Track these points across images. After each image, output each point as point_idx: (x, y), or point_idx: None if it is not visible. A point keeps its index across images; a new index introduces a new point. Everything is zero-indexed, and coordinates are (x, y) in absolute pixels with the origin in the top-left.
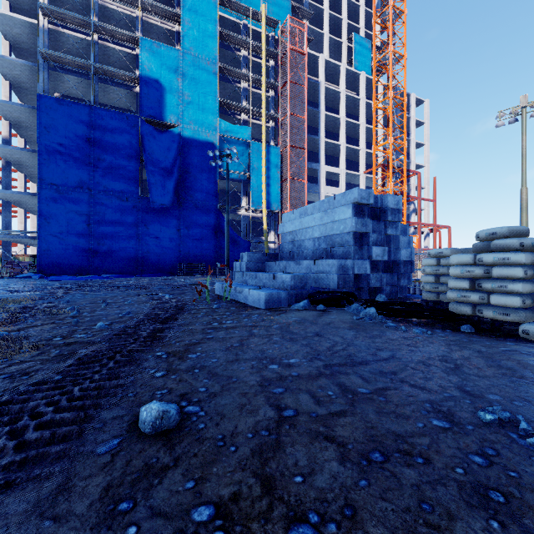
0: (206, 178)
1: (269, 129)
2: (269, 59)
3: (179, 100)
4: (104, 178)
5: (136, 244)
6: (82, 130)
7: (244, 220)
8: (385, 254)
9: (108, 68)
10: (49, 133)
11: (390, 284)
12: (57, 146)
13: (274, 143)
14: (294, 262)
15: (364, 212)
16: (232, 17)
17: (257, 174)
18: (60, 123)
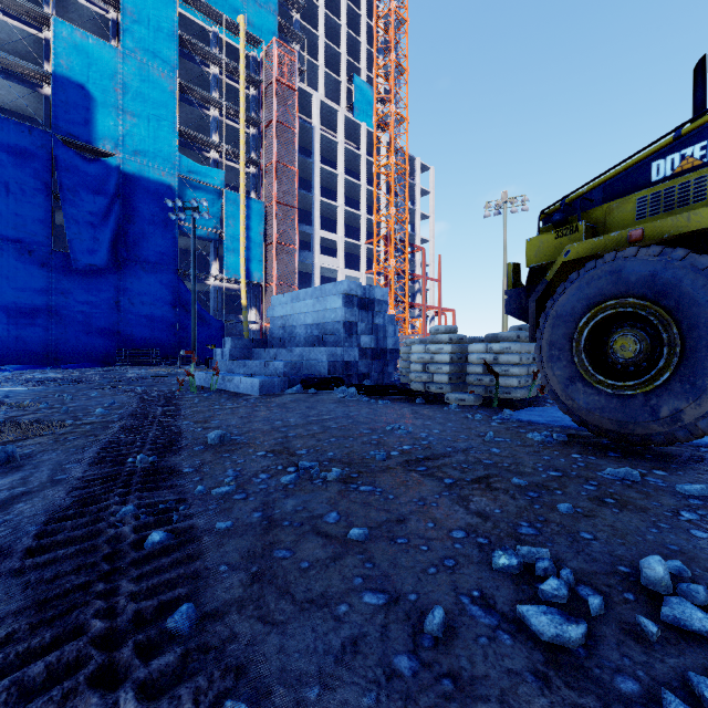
0: (160, 232)
1: (250, 176)
2: (249, 86)
3: (118, 119)
4: None
5: (46, 320)
6: None
7: (214, 292)
8: (372, 343)
9: None
10: None
11: (377, 371)
12: None
13: (256, 196)
14: (285, 349)
15: (353, 302)
16: (197, 20)
17: (233, 234)
18: None
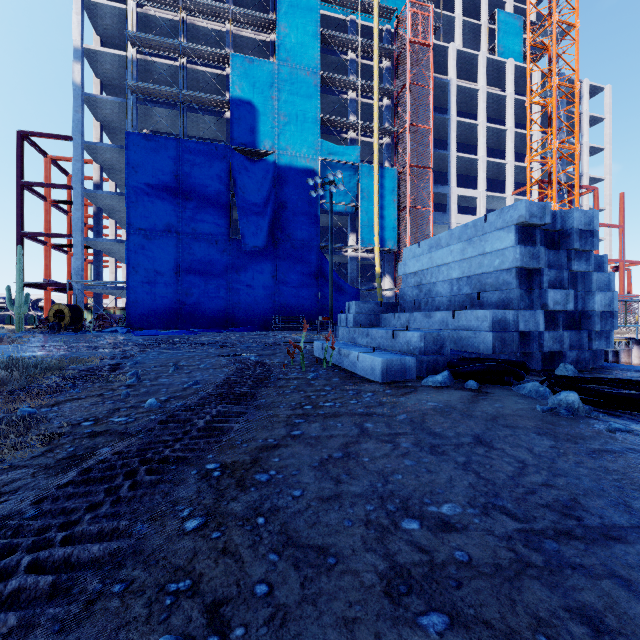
0: (305, 212)
1: (383, 147)
2: (382, 59)
3: (274, 122)
4: (192, 220)
5: (226, 293)
6: (169, 167)
7: (351, 262)
8: (569, 302)
9: (196, 94)
10: (137, 174)
11: (575, 348)
12: (145, 187)
13: (390, 165)
14: (421, 314)
15: (534, 237)
16: (336, 14)
17: (367, 205)
18: (148, 161)
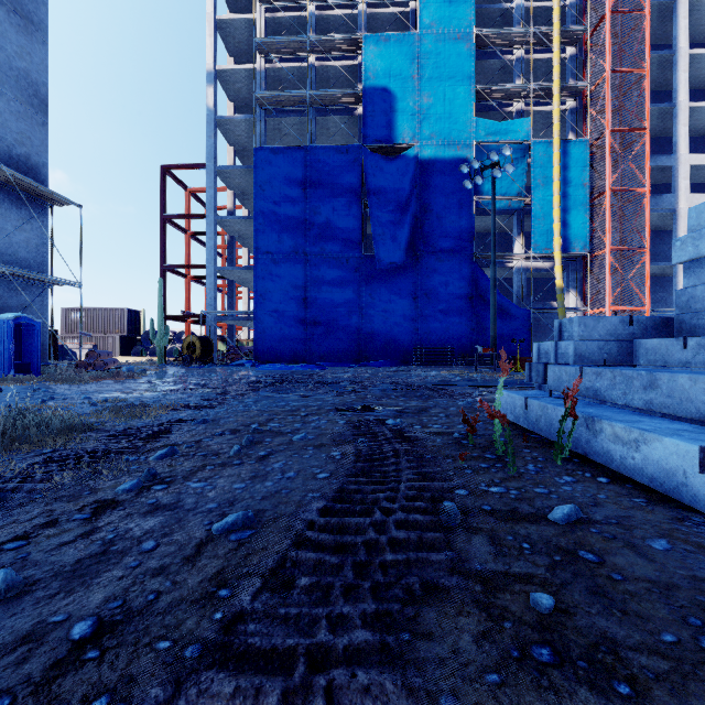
0: (455, 215)
1: (565, 115)
2: None
3: (415, 107)
4: (321, 237)
5: (358, 321)
6: (297, 180)
7: (517, 276)
8: None
9: (325, 93)
10: (264, 192)
11: None
12: (272, 205)
13: (576, 137)
14: None
15: None
16: None
17: (543, 195)
18: (275, 176)
